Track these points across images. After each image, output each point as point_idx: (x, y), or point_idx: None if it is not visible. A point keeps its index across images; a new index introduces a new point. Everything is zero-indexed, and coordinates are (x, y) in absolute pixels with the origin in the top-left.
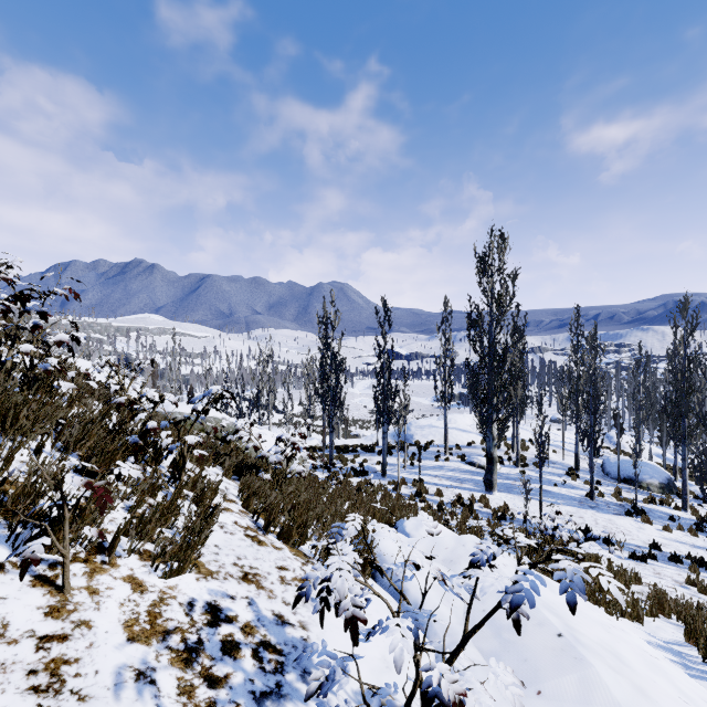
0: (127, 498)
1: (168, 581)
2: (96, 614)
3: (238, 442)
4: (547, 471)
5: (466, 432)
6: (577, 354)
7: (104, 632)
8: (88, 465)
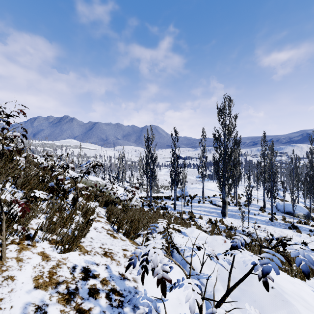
0: (47, 213)
1: (63, 255)
2: (18, 272)
3: (107, 192)
4: (250, 208)
5: (212, 190)
6: (264, 154)
7: (21, 283)
8: (16, 190)
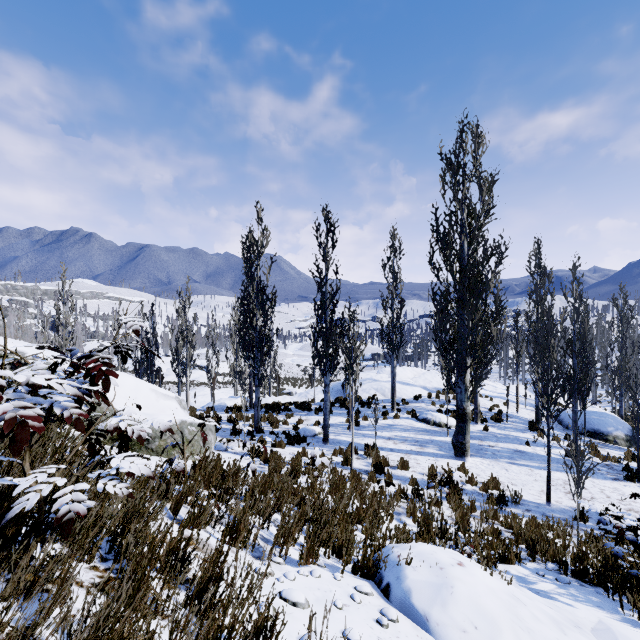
0: None
1: None
2: None
3: None
4: (508, 426)
5: (410, 385)
6: (539, 293)
7: None
8: None
